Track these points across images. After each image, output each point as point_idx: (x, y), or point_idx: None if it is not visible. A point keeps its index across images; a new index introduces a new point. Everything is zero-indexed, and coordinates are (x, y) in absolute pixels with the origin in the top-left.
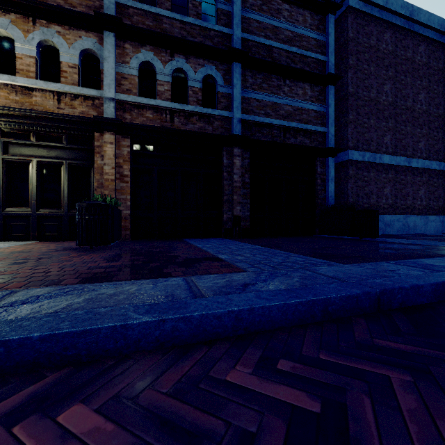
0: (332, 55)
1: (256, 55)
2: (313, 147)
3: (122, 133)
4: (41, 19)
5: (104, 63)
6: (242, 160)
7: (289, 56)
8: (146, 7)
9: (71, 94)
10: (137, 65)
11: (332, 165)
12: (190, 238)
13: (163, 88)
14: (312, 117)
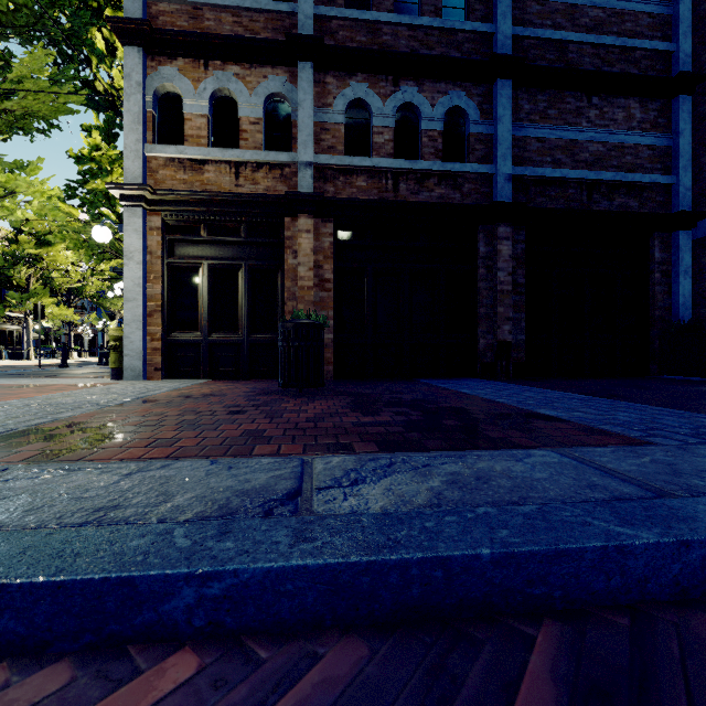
0: (687, 39)
1: (537, 61)
2: (648, 213)
3: (321, 214)
4: (214, 60)
5: (298, 111)
6: (511, 246)
7: (598, 54)
8: (357, 14)
9: (253, 163)
10: (343, 106)
11: (687, 244)
12: (426, 379)
13: (381, 138)
14: (644, 158)
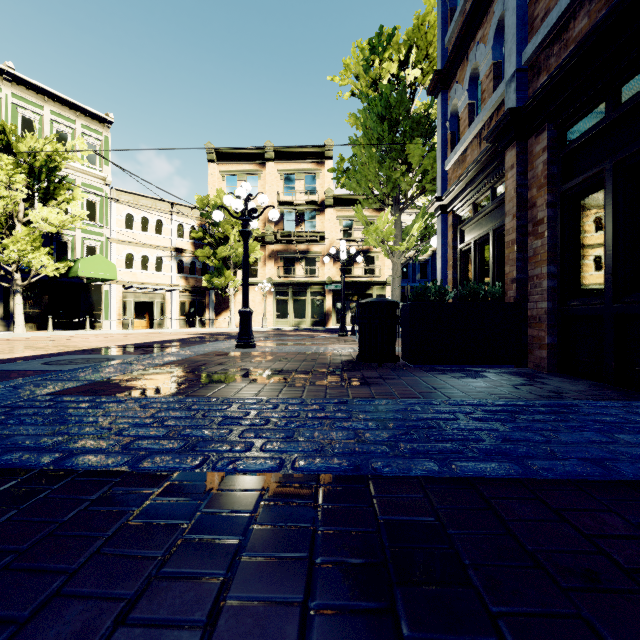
0: None
1: None
2: None
3: (533, 129)
4: (470, 45)
5: (505, 19)
6: None
7: None
8: None
9: (488, 119)
10: None
11: None
12: None
13: None
14: None
